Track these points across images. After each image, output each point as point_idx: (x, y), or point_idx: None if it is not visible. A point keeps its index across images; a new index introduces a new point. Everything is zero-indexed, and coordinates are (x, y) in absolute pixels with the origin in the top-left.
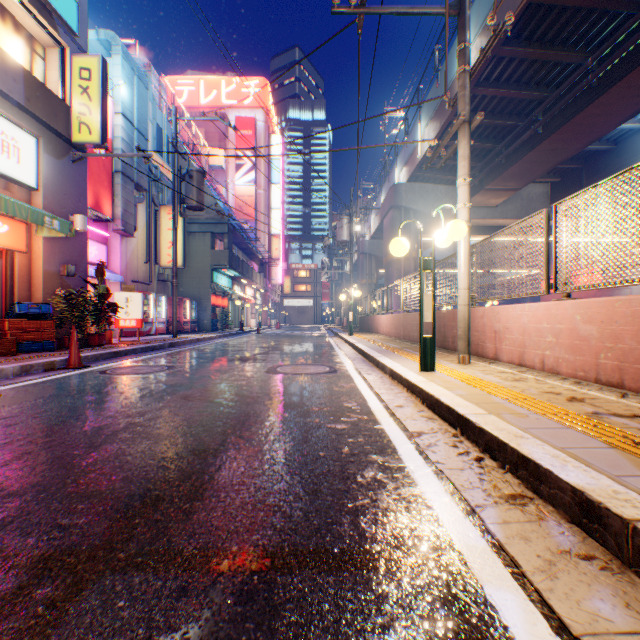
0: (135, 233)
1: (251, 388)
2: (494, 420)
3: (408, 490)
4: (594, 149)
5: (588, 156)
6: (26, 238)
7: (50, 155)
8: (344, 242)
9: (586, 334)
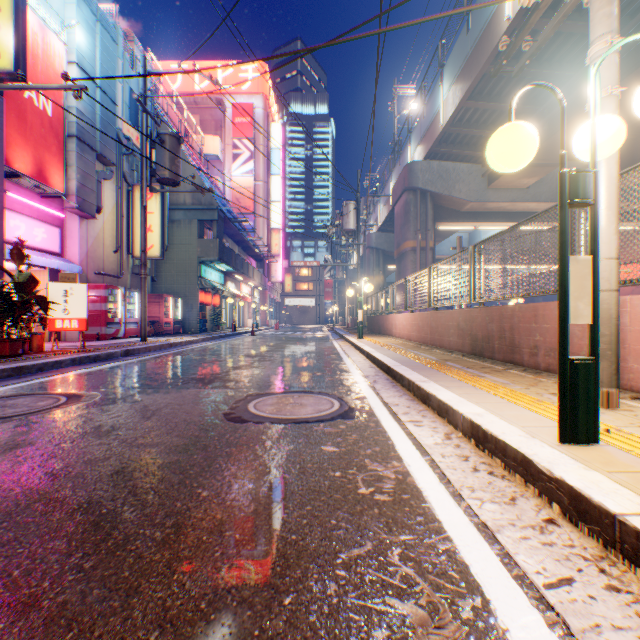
0: (100, 215)
1: (155, 487)
2: None
3: None
4: None
5: None
6: None
7: None
8: (350, 231)
9: None
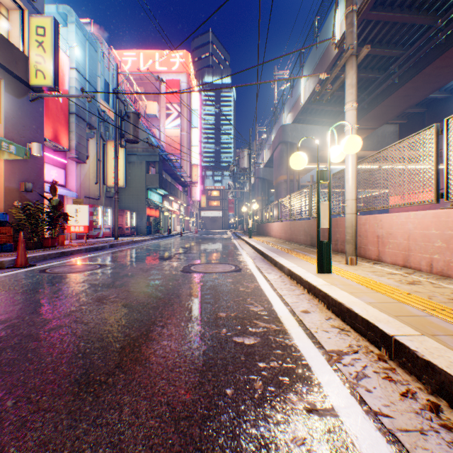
0: (87, 161)
1: (164, 288)
2: (437, 347)
3: None
4: (435, 97)
5: (429, 103)
6: None
7: (10, 94)
8: (245, 169)
9: None
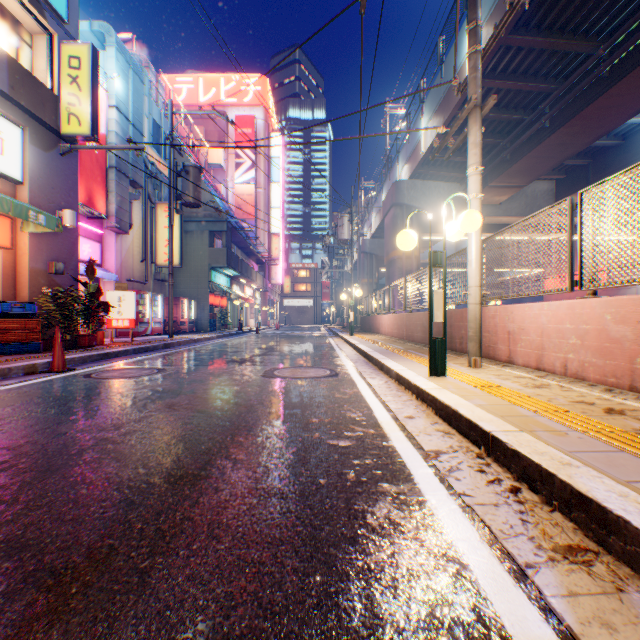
0: (130, 231)
1: (245, 395)
2: (529, 440)
3: (433, 538)
4: (602, 144)
5: (595, 152)
6: (11, 234)
7: (37, 147)
8: (345, 241)
9: (618, 336)
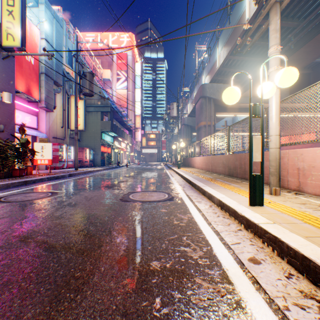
0: (55, 110)
1: (99, 221)
2: None
3: None
4: (319, 61)
5: (314, 66)
6: None
7: None
8: (174, 117)
9: None
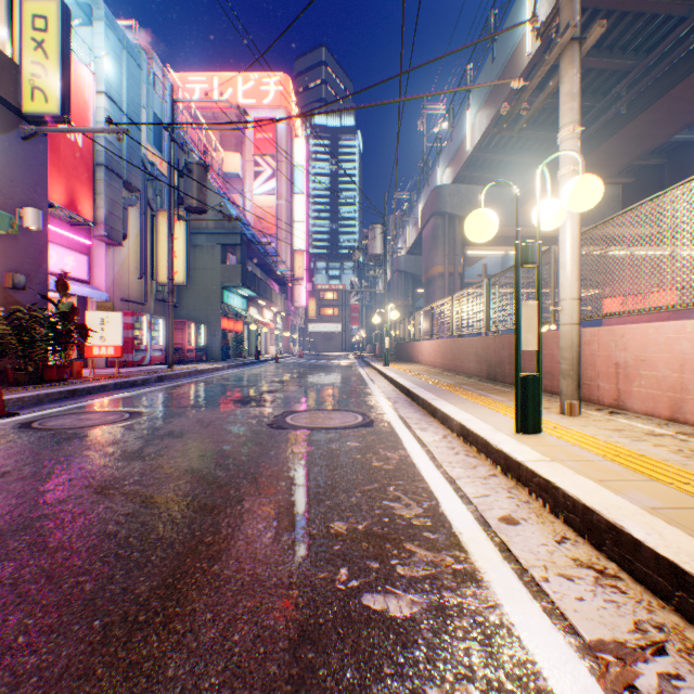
0: (125, 242)
1: (233, 462)
2: None
3: None
4: (682, 139)
5: (672, 149)
6: None
7: None
8: (377, 256)
9: None
